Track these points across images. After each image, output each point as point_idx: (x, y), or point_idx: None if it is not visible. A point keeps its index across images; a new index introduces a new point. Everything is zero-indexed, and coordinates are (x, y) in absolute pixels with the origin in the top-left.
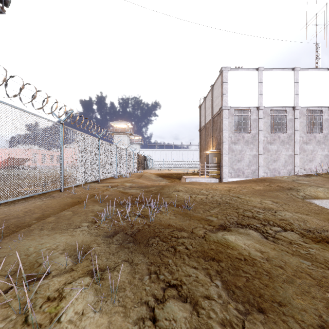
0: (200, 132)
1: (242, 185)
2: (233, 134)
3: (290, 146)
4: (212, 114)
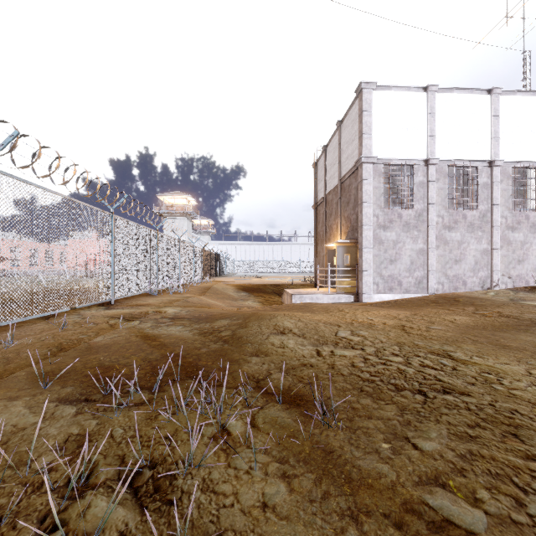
0: (315, 211)
1: (418, 312)
2: (381, 210)
3: (484, 233)
4: (340, 175)
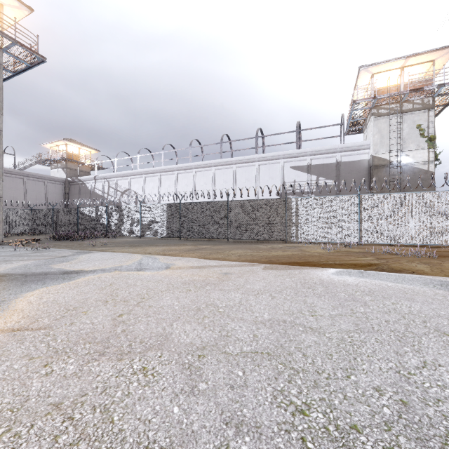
0: None
1: None
2: None
3: None
4: None
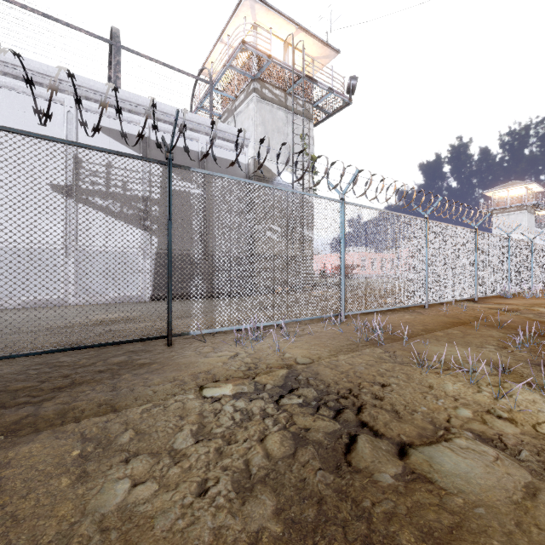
0: None
1: None
2: None
3: None
4: None
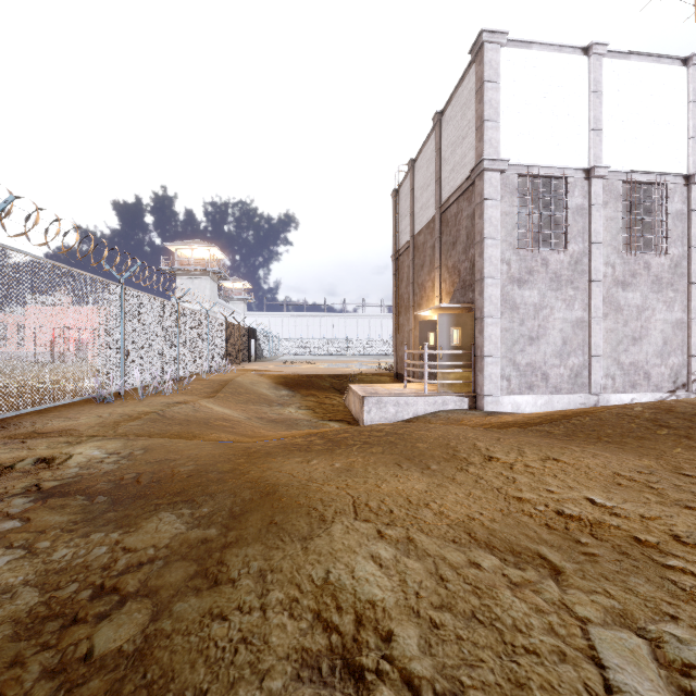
0: (395, 263)
1: (670, 460)
2: (514, 252)
3: (677, 294)
4: (439, 199)
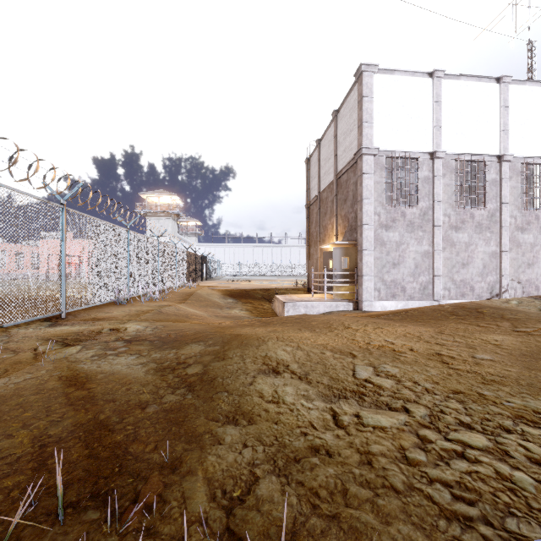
0: (308, 210)
1: (442, 328)
2: (383, 208)
3: (492, 234)
4: (336, 169)
